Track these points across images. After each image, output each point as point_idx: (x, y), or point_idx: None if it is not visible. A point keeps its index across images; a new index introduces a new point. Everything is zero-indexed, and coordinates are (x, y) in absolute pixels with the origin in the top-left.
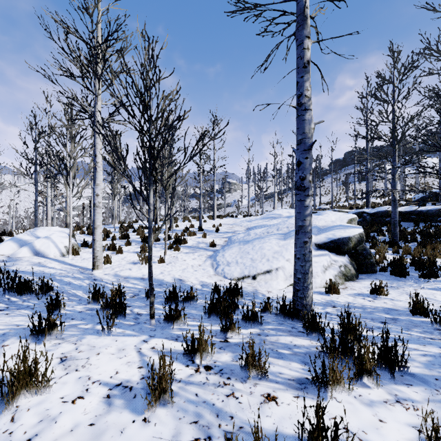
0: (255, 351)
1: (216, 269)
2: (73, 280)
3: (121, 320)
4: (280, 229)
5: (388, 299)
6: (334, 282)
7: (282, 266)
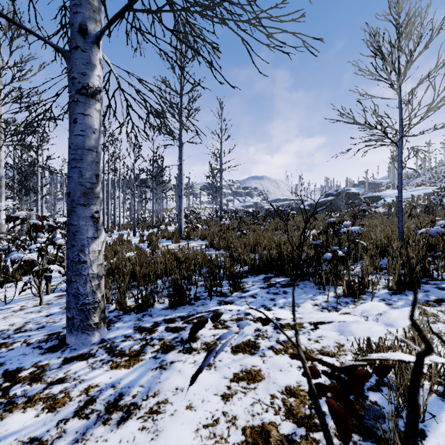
0: None
1: None
2: None
3: None
4: None
5: None
6: None
7: None
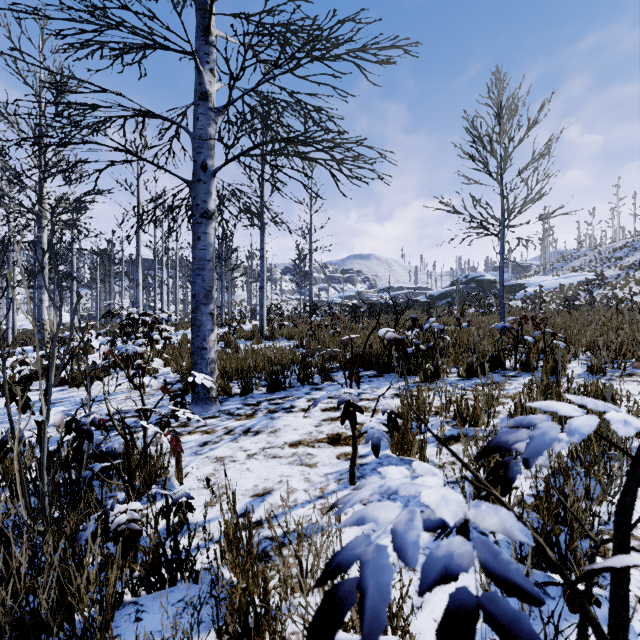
0: None
1: None
2: None
3: None
4: None
5: None
6: None
7: None
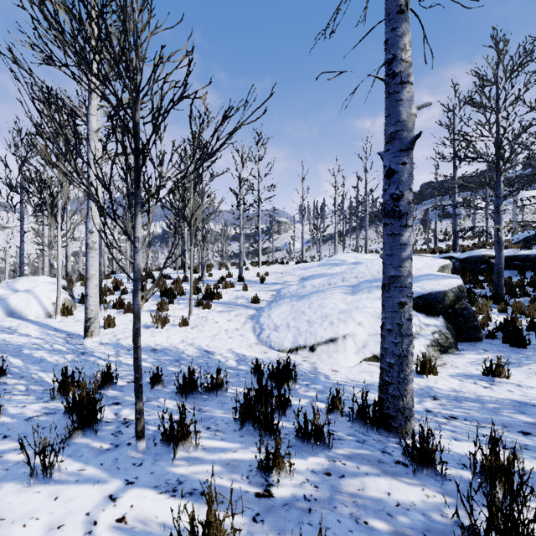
0: (324, 525)
1: (259, 335)
2: (48, 355)
3: (89, 439)
4: (347, 279)
5: (513, 384)
6: (429, 358)
7: (351, 332)
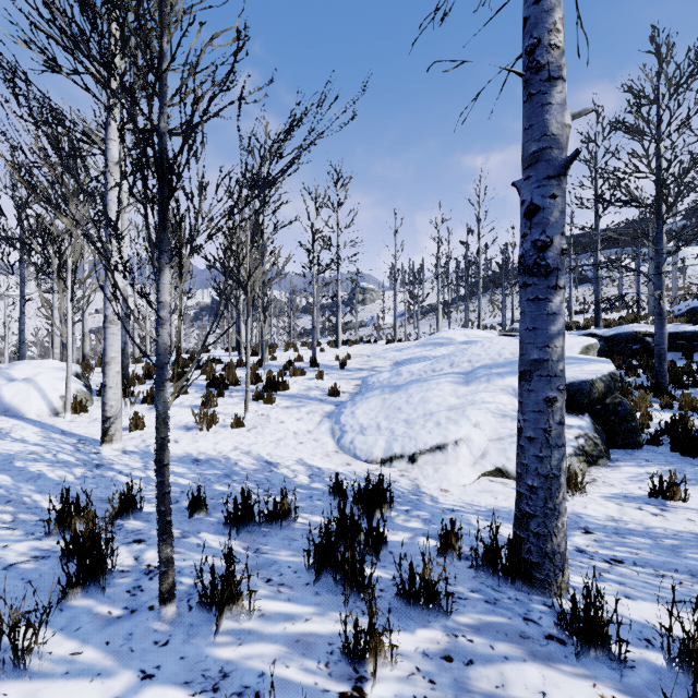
0: None
1: (340, 439)
2: (49, 469)
3: (93, 600)
4: (457, 364)
5: (693, 510)
6: (575, 473)
7: (466, 436)
